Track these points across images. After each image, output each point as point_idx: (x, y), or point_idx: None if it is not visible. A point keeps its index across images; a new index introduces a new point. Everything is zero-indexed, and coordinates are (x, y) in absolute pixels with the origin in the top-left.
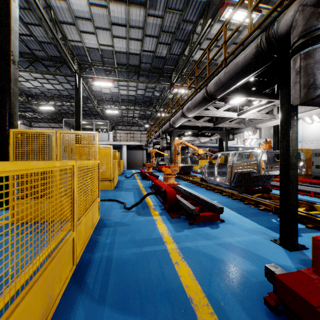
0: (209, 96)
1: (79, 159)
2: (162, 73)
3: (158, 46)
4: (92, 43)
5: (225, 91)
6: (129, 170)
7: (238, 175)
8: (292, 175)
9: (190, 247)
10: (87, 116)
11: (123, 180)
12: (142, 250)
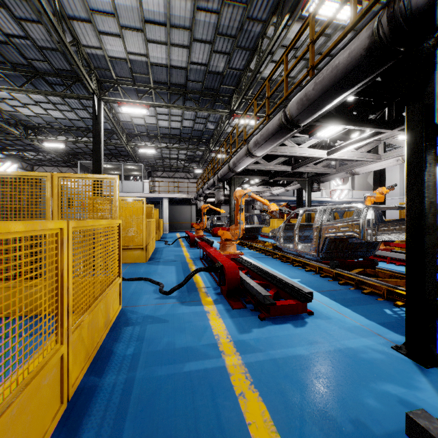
0: (289, 123)
1: (89, 218)
2: (218, 96)
3: (213, 56)
4: (117, 50)
5: (315, 114)
6: (172, 234)
7: (329, 242)
8: (428, 243)
9: (264, 362)
10: (112, 158)
11: (163, 248)
12: (184, 368)
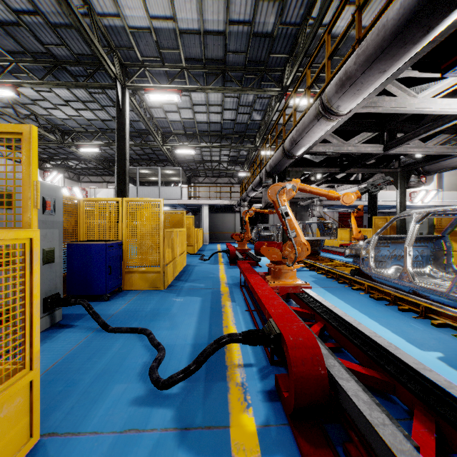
0: None
1: None
2: (265, 72)
3: (259, 7)
4: (137, 16)
5: None
6: (212, 245)
7: None
8: None
9: None
10: (152, 164)
11: (195, 266)
12: None
